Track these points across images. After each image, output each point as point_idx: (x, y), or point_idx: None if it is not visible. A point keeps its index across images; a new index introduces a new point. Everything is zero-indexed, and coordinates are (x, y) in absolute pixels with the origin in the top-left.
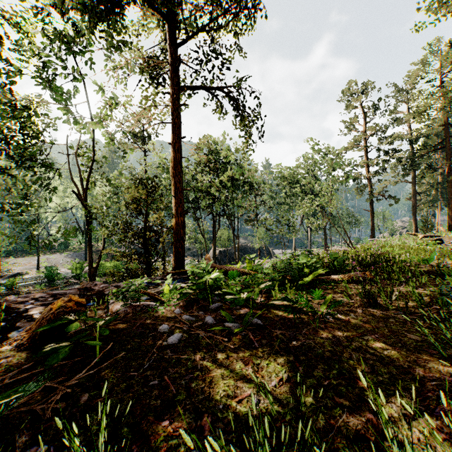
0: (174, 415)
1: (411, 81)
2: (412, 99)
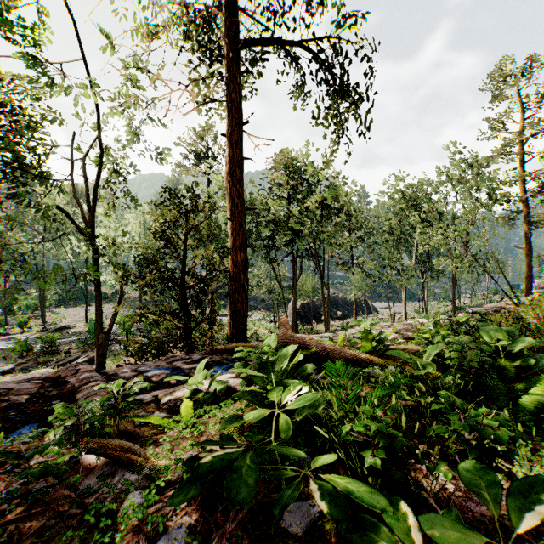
0: None
1: None
2: None
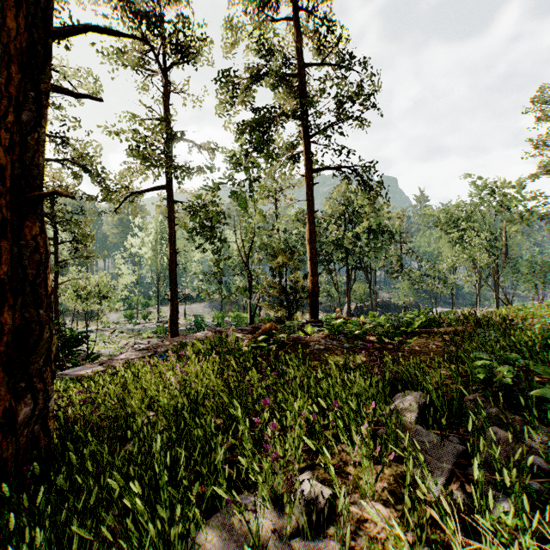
0: (320, 362)
1: None
2: None
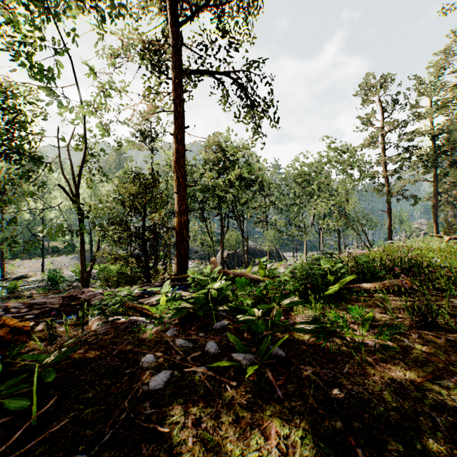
0: None
1: (431, 73)
2: (434, 92)
